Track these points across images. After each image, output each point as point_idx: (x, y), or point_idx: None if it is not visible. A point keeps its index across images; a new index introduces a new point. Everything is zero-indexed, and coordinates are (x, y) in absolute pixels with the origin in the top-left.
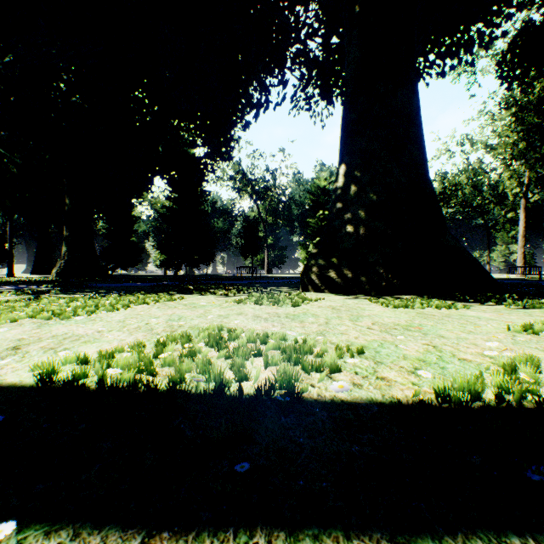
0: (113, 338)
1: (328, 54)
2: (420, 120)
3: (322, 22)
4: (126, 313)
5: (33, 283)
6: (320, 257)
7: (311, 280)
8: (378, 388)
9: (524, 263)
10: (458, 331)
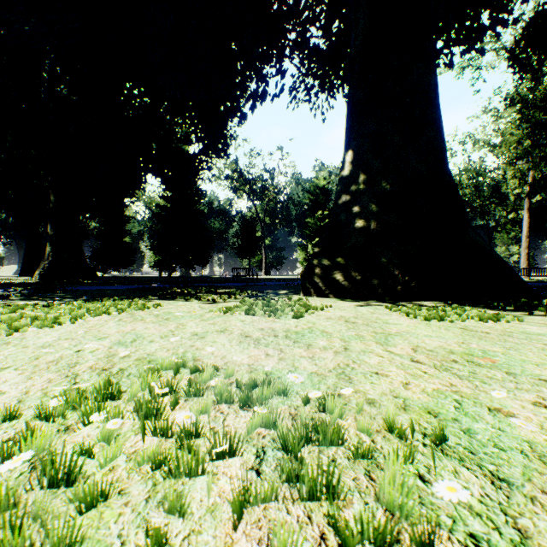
0: None
1: (329, 41)
2: (438, 99)
3: (324, 3)
4: (67, 329)
5: (7, 286)
6: (324, 256)
7: (314, 282)
8: None
9: (527, 264)
10: None
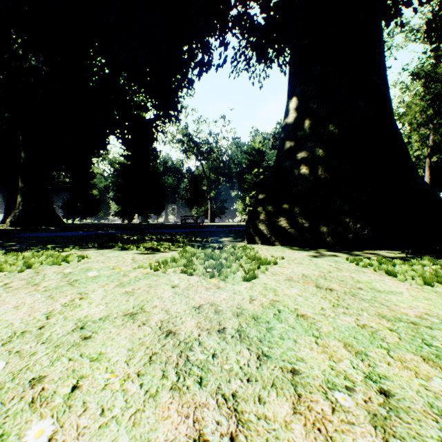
0: None
1: (267, 14)
2: (382, 46)
3: None
4: None
5: None
6: (269, 203)
7: (258, 230)
8: None
9: None
10: None
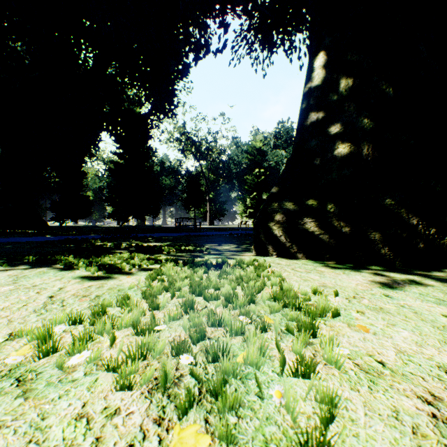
0: None
1: None
2: None
3: None
4: None
5: None
6: (287, 198)
7: (273, 236)
8: None
9: None
10: None
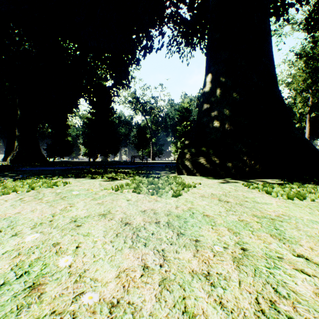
0: None
1: (192, 12)
2: (270, 38)
3: None
4: None
5: None
6: (192, 147)
7: (185, 165)
8: None
9: None
10: None
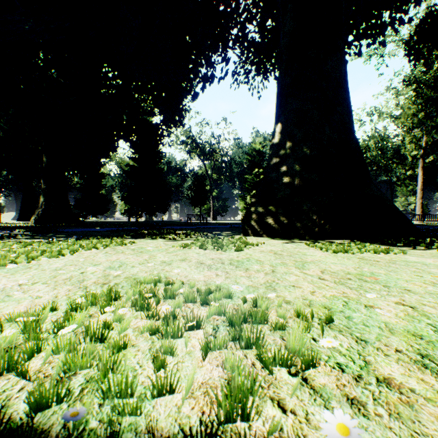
0: (28, 295)
1: (264, 35)
2: (347, 84)
3: (259, 6)
4: (69, 259)
5: (11, 228)
6: (259, 205)
7: (251, 225)
8: (396, 413)
9: (421, 211)
10: (419, 282)
